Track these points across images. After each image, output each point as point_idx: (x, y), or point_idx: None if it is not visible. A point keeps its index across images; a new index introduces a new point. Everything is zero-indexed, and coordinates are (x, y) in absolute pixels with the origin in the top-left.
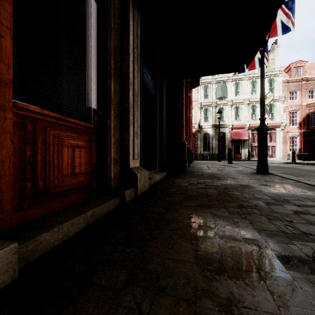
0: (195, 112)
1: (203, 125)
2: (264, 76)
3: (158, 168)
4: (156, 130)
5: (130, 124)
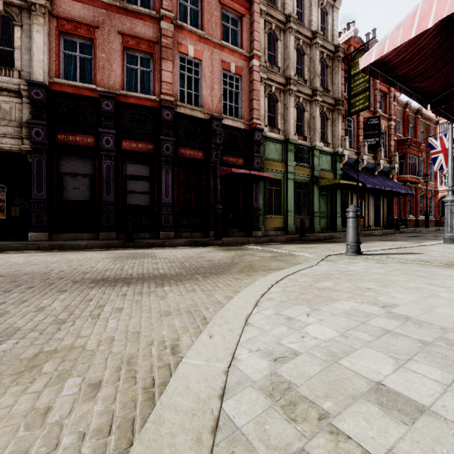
0: None
1: None
2: (426, 194)
3: (382, 227)
4: (380, 215)
5: (369, 217)
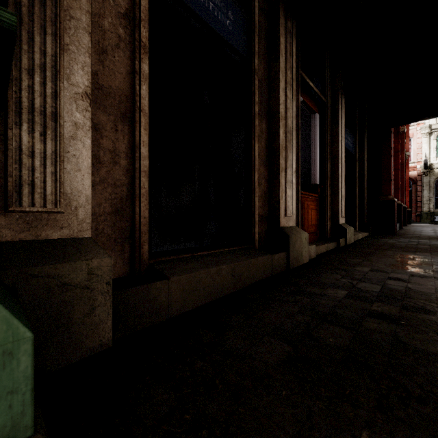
0: (416, 143)
1: (435, 162)
2: None
3: (357, 228)
4: (356, 189)
5: (339, 190)
